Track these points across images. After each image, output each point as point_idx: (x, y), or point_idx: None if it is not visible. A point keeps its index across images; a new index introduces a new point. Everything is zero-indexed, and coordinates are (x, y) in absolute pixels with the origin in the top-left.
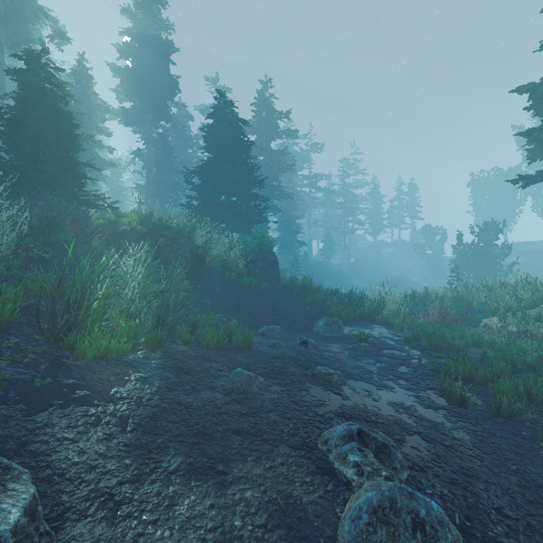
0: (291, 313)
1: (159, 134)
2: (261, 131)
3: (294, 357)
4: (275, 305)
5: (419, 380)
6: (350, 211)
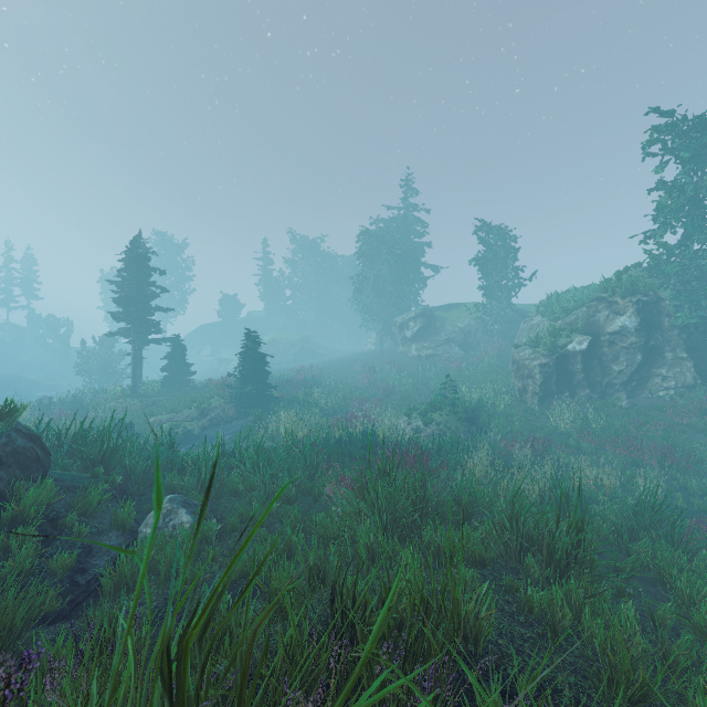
0: None
1: None
2: None
3: None
4: None
5: None
6: None
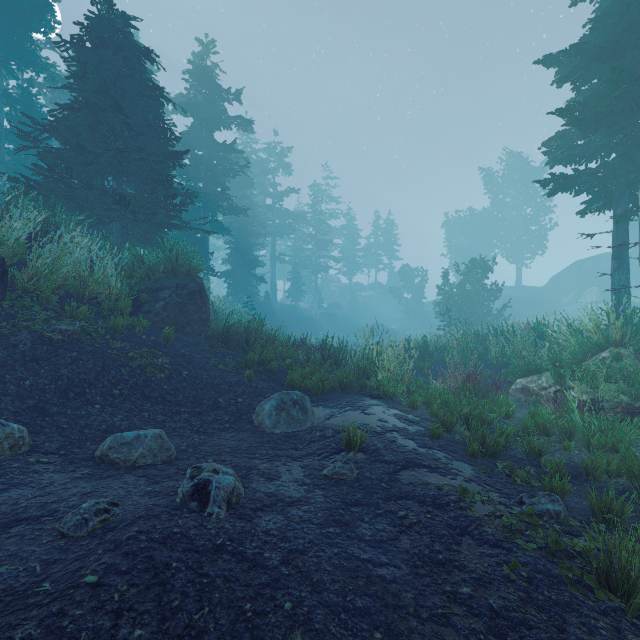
0: (213, 386)
1: (22, 89)
2: (198, 110)
3: (99, 629)
4: (179, 372)
5: (545, 617)
6: (323, 245)
